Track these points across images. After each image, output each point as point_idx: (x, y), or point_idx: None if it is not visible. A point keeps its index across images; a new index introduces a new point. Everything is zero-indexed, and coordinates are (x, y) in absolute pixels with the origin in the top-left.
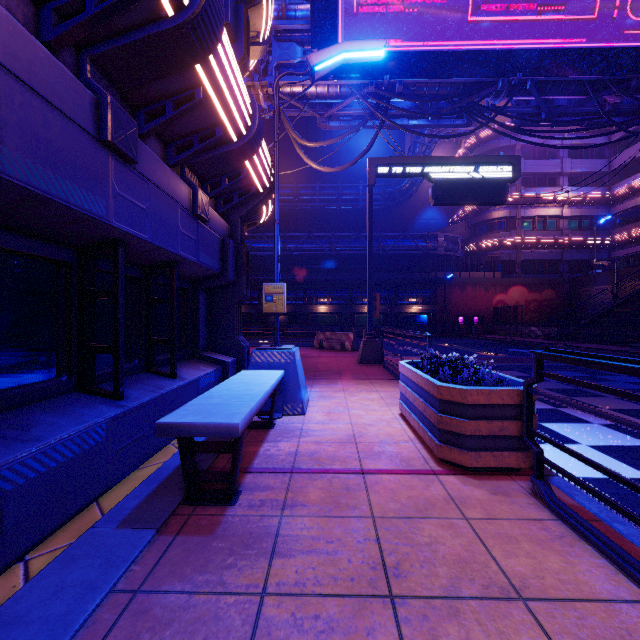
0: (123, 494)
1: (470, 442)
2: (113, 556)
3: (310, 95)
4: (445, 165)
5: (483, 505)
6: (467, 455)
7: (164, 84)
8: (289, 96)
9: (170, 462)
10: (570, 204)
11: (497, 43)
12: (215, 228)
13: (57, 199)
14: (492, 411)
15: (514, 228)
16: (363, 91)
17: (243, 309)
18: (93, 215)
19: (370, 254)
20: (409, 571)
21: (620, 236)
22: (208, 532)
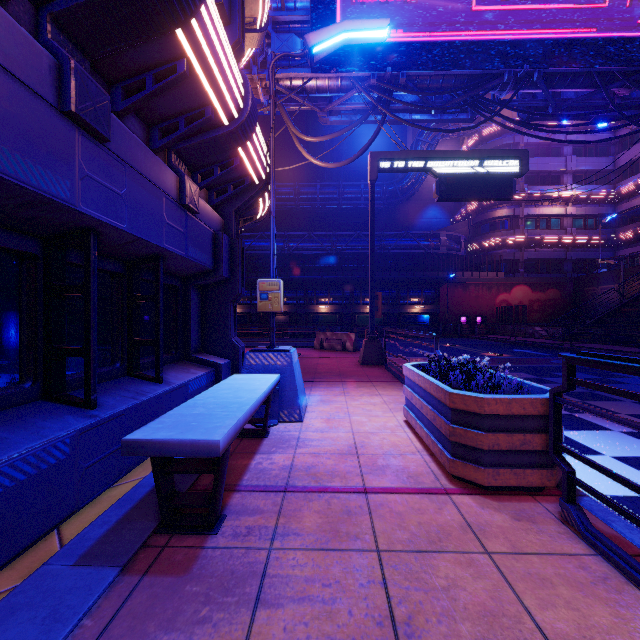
0: (90, 519)
1: (487, 457)
2: (62, 606)
3: (310, 88)
4: (450, 159)
5: (506, 534)
6: (484, 472)
7: (142, 54)
8: (288, 89)
9: (149, 478)
10: (574, 202)
11: (503, 33)
12: (207, 221)
13: (3, 175)
14: (512, 422)
15: (517, 227)
16: (365, 84)
17: (243, 309)
18: (53, 197)
19: (372, 251)
20: (424, 629)
21: (625, 235)
22: (182, 571)
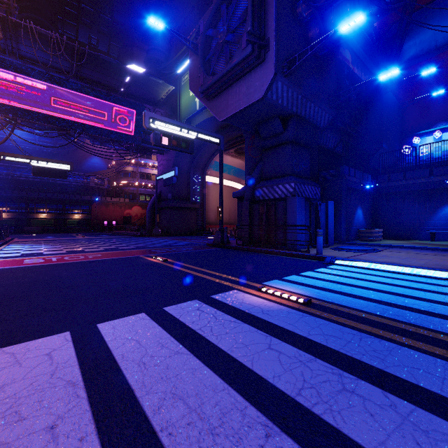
0: None
1: None
2: None
3: None
4: (39, 161)
5: None
6: None
7: None
8: None
9: None
10: None
11: (67, 117)
12: None
13: None
14: None
15: (136, 177)
16: None
17: None
18: None
19: None
20: None
21: None
22: None
